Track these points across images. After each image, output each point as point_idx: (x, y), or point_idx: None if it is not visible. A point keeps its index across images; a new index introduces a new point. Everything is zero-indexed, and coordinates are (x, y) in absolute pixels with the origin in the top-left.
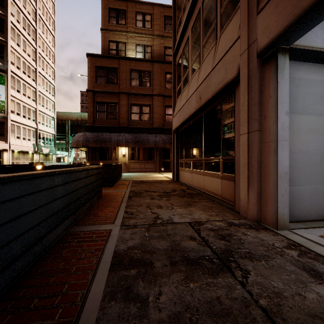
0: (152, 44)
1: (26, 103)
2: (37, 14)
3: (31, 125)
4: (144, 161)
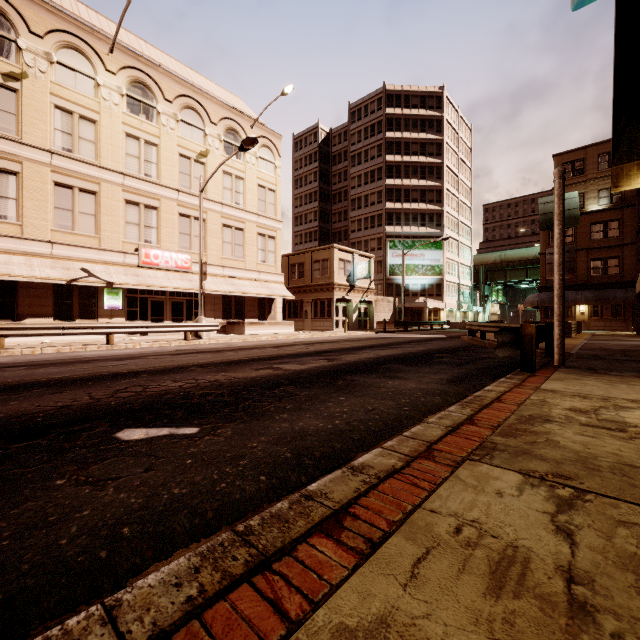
0: None
1: (452, 260)
2: (459, 160)
3: (455, 281)
4: (610, 319)
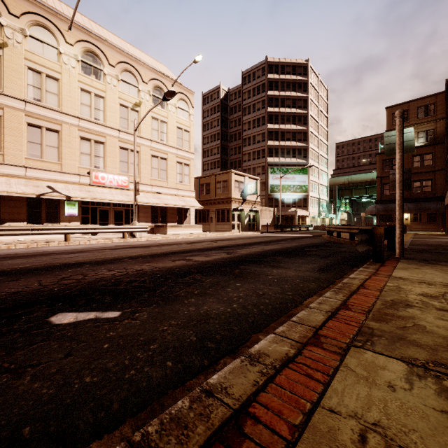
0: (435, 127)
1: (315, 181)
2: (319, 111)
3: (316, 196)
4: (426, 223)
